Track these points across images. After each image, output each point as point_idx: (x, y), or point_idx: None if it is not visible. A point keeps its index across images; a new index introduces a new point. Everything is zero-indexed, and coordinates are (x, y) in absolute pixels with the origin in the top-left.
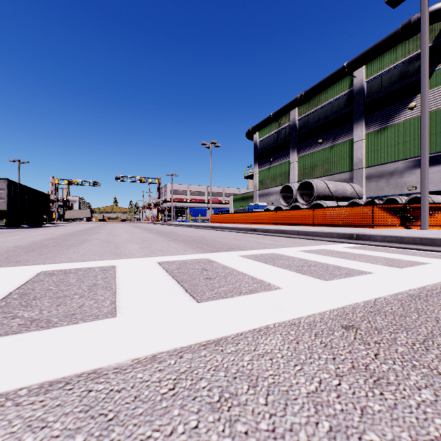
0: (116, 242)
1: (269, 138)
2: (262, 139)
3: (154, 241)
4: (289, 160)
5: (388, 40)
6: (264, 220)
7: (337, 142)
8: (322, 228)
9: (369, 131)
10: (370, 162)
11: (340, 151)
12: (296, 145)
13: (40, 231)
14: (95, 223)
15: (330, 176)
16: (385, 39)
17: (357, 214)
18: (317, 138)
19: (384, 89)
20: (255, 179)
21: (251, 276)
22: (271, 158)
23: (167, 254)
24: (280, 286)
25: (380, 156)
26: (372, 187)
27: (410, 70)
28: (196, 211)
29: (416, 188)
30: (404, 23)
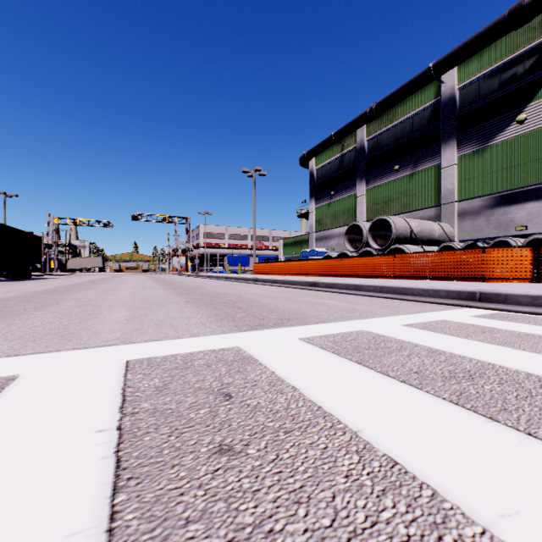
0: (98, 305)
1: (329, 165)
2: (320, 167)
3: (160, 304)
4: (356, 193)
5: (491, 30)
6: (325, 271)
7: (419, 168)
8: (410, 282)
9: (462, 153)
10: (463, 194)
11: (422, 181)
12: (365, 173)
13: (11, 286)
14: (105, 274)
15: (409, 213)
16: (486, 29)
17: (459, 262)
18: (392, 163)
19: (483, 98)
20: (312, 218)
21: (352, 434)
22: (332, 190)
23: (162, 335)
24: (491, 521)
25: (477, 186)
26: (466, 226)
27: (518, 71)
28: (235, 259)
29: (527, 228)
30: (513, 7)
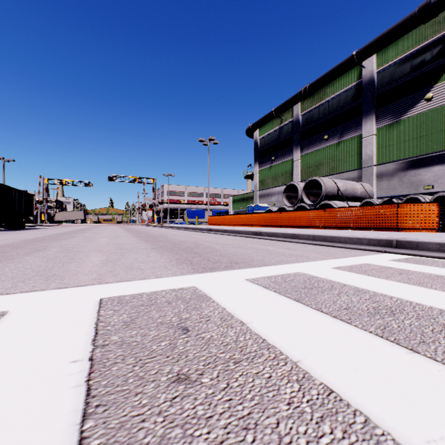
0: (79, 251)
1: (270, 135)
2: (262, 137)
3: (131, 250)
4: (292, 158)
5: (403, 24)
6: (267, 222)
7: (344, 138)
8: (337, 231)
9: (380, 125)
10: (381, 159)
11: (347, 148)
12: (299, 142)
13: (8, 235)
14: (86, 225)
15: (336, 174)
16: (399, 23)
17: (377, 215)
18: (322, 134)
19: (397, 80)
20: (256, 179)
21: (293, 365)
22: (273, 156)
23: (131, 277)
24: None
25: (392, 153)
26: (383, 186)
27: (426, 58)
28: (193, 212)
29: (433, 187)
30: (422, 5)
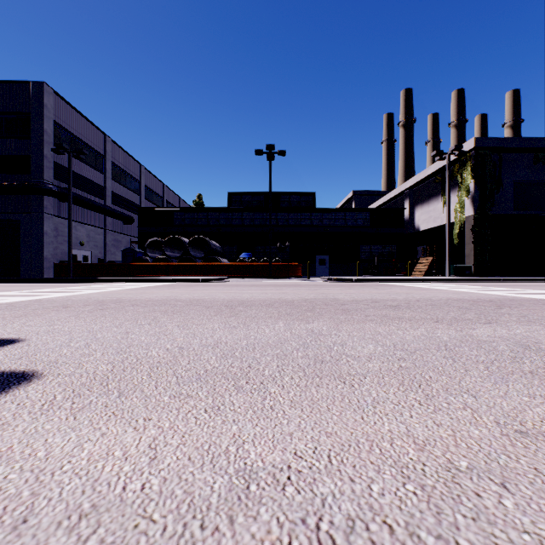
0: None
1: None
2: None
3: None
4: None
5: None
6: None
7: None
8: None
9: None
10: None
11: None
12: None
13: None
14: None
15: None
16: None
17: None
18: None
19: None
20: None
21: None
22: None
23: None
24: None
25: None
26: None
27: None
28: None
29: None
30: None
